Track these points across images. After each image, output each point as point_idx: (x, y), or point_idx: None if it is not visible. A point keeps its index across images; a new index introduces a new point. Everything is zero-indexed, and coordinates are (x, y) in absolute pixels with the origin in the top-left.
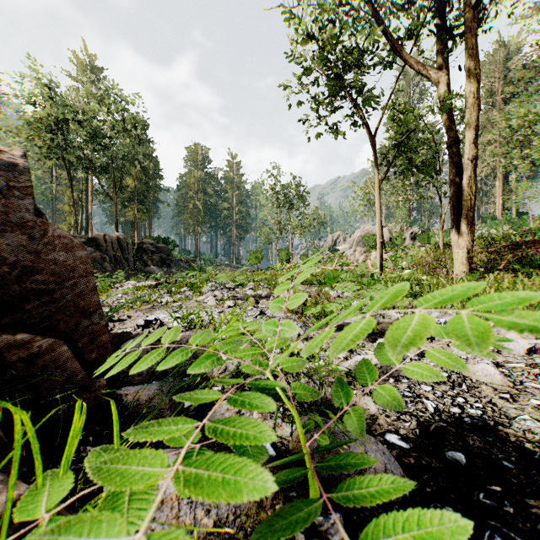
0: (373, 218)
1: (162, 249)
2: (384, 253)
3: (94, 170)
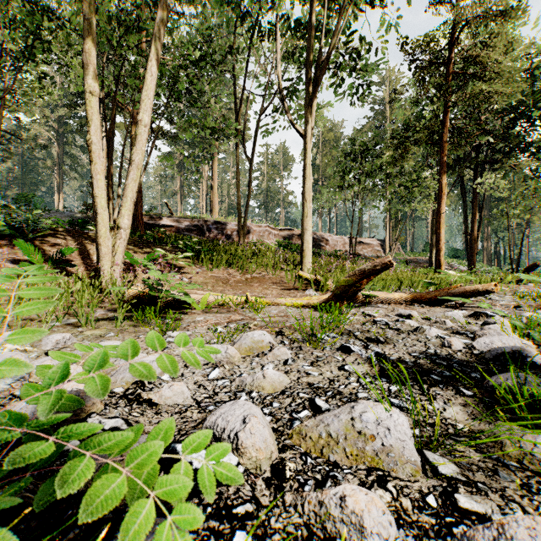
0: None
1: None
2: None
3: None
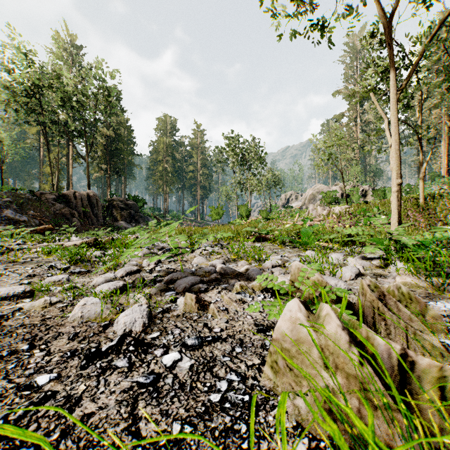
0: (336, 171)
1: (131, 206)
2: (348, 208)
3: (69, 133)
